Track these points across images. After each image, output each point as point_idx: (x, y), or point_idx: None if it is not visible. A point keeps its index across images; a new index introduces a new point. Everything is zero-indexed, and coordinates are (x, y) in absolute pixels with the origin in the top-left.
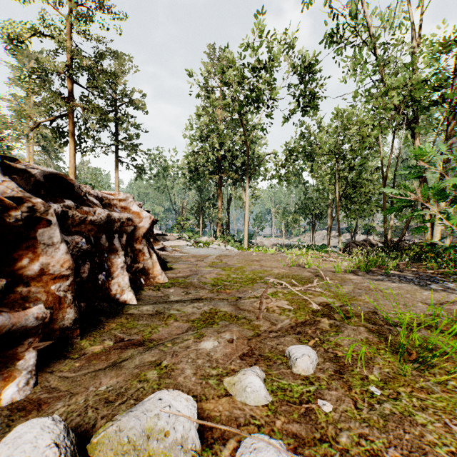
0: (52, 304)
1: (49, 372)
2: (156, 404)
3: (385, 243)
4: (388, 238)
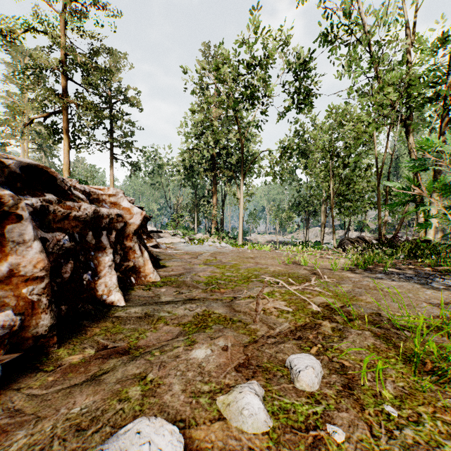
0: (24, 309)
1: (16, 389)
2: (132, 439)
3: (380, 239)
4: (382, 235)
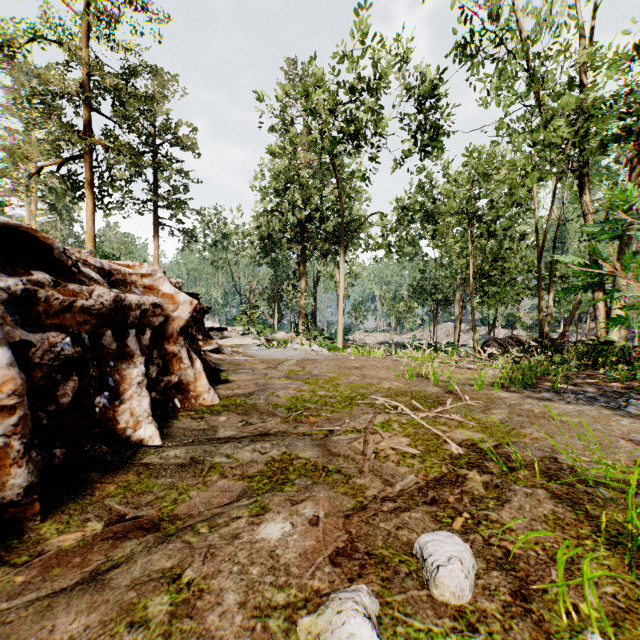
0: None
1: None
2: None
3: (541, 341)
4: (544, 334)
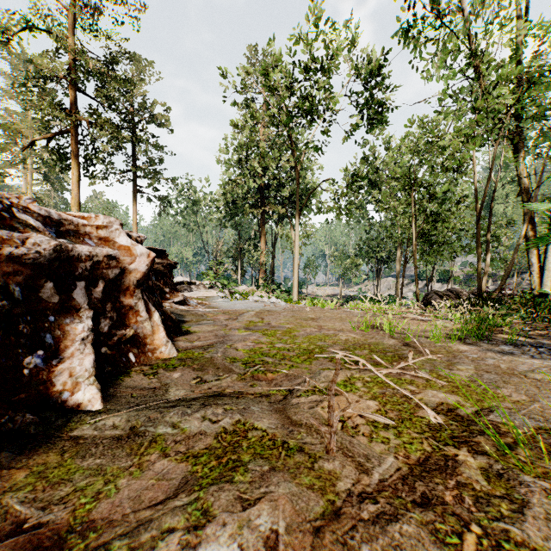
0: None
1: None
2: None
3: (479, 293)
4: (482, 288)
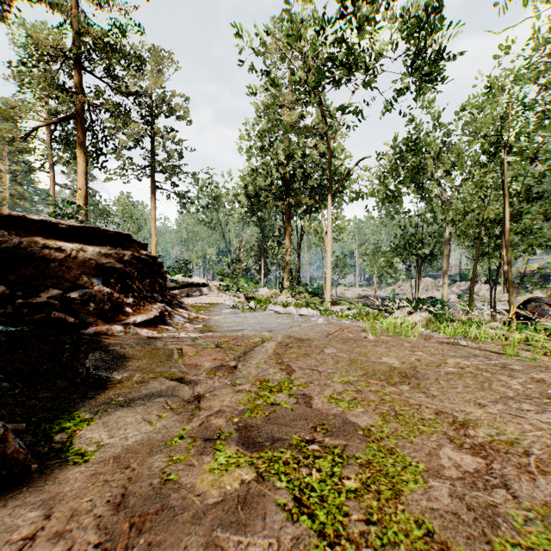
0: None
1: None
2: None
3: None
4: None
